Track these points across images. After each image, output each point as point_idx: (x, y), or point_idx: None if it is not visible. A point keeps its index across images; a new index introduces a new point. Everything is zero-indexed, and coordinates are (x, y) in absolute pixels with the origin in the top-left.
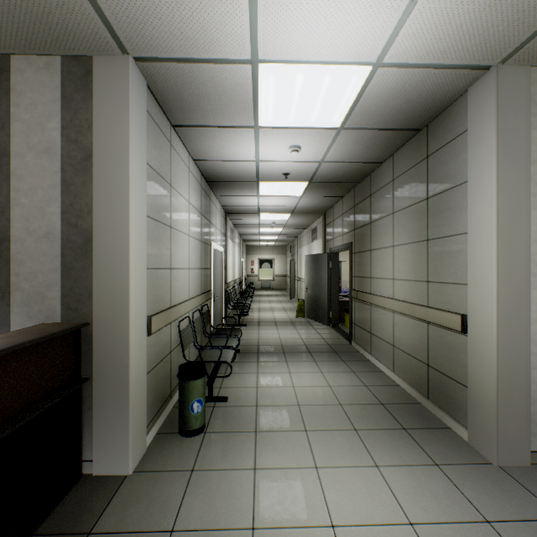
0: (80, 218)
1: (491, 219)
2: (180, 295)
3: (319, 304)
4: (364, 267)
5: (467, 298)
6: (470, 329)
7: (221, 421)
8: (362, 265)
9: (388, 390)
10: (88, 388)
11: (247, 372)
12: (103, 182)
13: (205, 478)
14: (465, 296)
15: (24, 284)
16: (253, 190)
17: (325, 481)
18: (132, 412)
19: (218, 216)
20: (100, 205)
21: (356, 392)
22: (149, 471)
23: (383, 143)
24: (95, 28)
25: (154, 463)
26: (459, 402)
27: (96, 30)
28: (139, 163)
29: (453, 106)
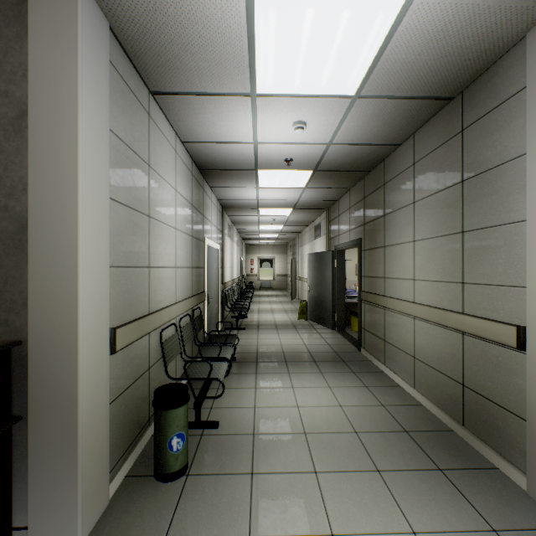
0: (12, 198)
1: None
2: (163, 299)
3: (323, 305)
4: (376, 265)
5: (526, 305)
6: (530, 345)
7: (209, 457)
8: (373, 264)
9: (411, 412)
10: (23, 429)
11: (243, 386)
12: (42, 148)
13: None
14: (521, 302)
15: None
16: (252, 180)
17: None
18: (82, 461)
19: (214, 210)
20: (37, 179)
21: (372, 414)
22: None
23: (405, 118)
24: None
25: (115, 527)
26: (511, 437)
27: None
28: (96, 125)
29: (502, 62)
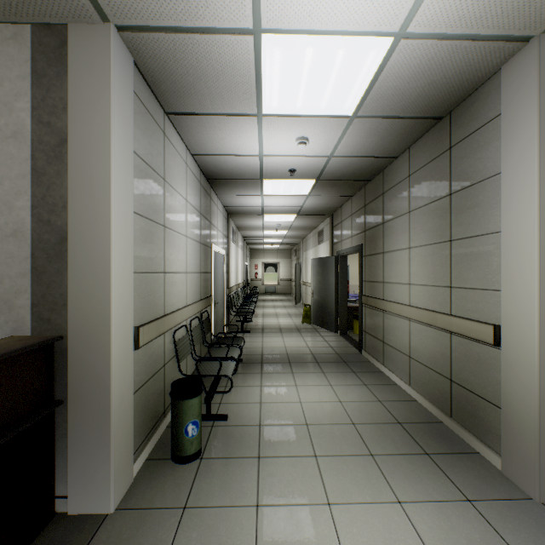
0: (54, 214)
1: (531, 215)
2: (176, 302)
3: (326, 309)
4: (376, 271)
5: (501, 306)
6: (504, 342)
7: (220, 444)
8: (373, 269)
9: (405, 406)
10: (63, 412)
11: (249, 385)
12: (80, 171)
13: (198, 518)
14: (497, 304)
15: None
16: (257, 188)
17: (339, 522)
18: (114, 440)
19: (220, 216)
20: (76, 198)
21: (369, 408)
22: (134, 508)
23: (400, 135)
24: None
25: (141, 498)
26: (490, 424)
27: None
28: (124, 150)
29: (482, 89)
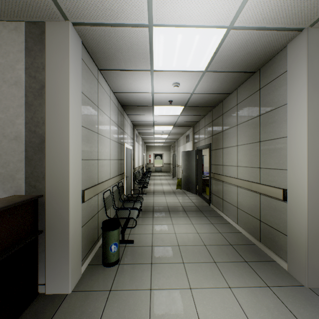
0: (37, 127)
1: (303, 127)
2: (104, 176)
3: (190, 181)
4: (218, 158)
5: (287, 178)
6: (289, 198)
7: (130, 256)
8: (217, 157)
9: (234, 236)
10: (42, 237)
11: (146, 223)
12: (52, 103)
13: (118, 296)
14: (285, 177)
15: (1, 169)
16: (150, 111)
17: (196, 298)
18: (71, 253)
19: (129, 127)
20: (50, 118)
21: (214, 237)
22: (82, 291)
23: (231, 81)
24: (45, 1)
25: (86, 285)
26: (281, 245)
27: (46, 3)
28: (76, 91)
29: (277, 56)
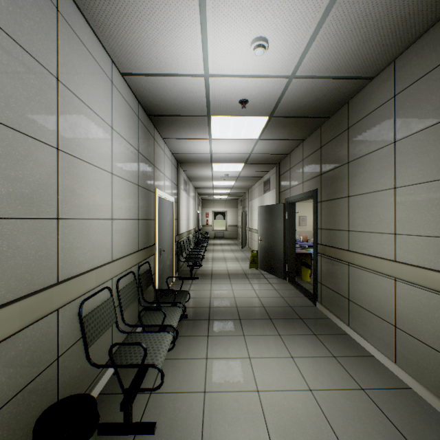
0: None
1: None
2: (89, 259)
3: (273, 256)
4: (337, 217)
5: None
6: None
7: None
8: (333, 215)
9: (402, 402)
10: None
11: (192, 356)
12: None
13: None
14: None
15: None
16: (204, 129)
17: None
18: None
19: (167, 163)
20: None
21: (354, 406)
22: None
23: (393, 32)
24: None
25: None
26: None
27: None
28: None
29: None
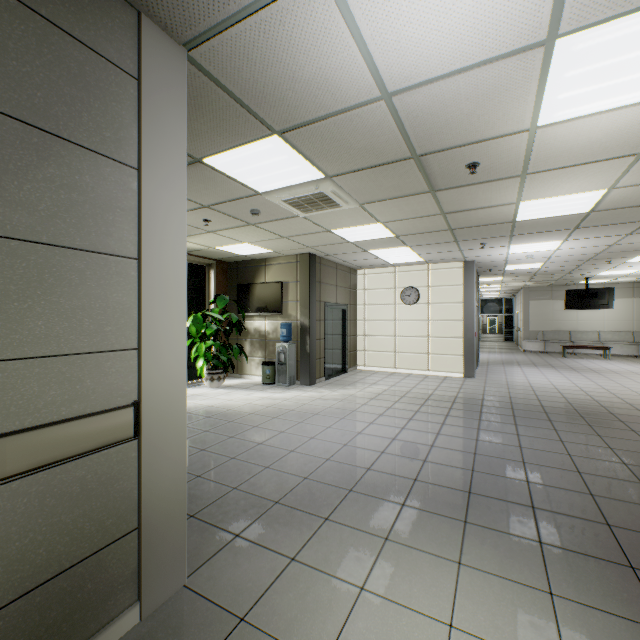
0: None
1: (183, 253)
2: None
3: None
4: None
5: (144, 371)
6: (149, 422)
7: None
8: None
9: None
10: None
11: None
12: None
13: None
14: (128, 371)
15: None
16: None
17: None
18: None
19: None
20: None
21: None
22: None
23: None
24: None
25: None
26: (112, 580)
27: None
28: None
29: None
